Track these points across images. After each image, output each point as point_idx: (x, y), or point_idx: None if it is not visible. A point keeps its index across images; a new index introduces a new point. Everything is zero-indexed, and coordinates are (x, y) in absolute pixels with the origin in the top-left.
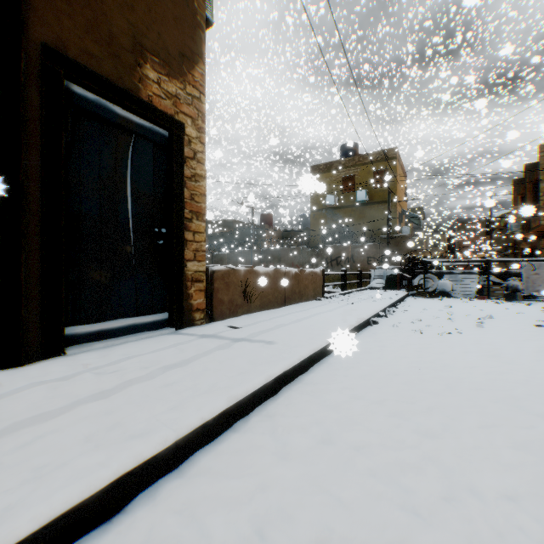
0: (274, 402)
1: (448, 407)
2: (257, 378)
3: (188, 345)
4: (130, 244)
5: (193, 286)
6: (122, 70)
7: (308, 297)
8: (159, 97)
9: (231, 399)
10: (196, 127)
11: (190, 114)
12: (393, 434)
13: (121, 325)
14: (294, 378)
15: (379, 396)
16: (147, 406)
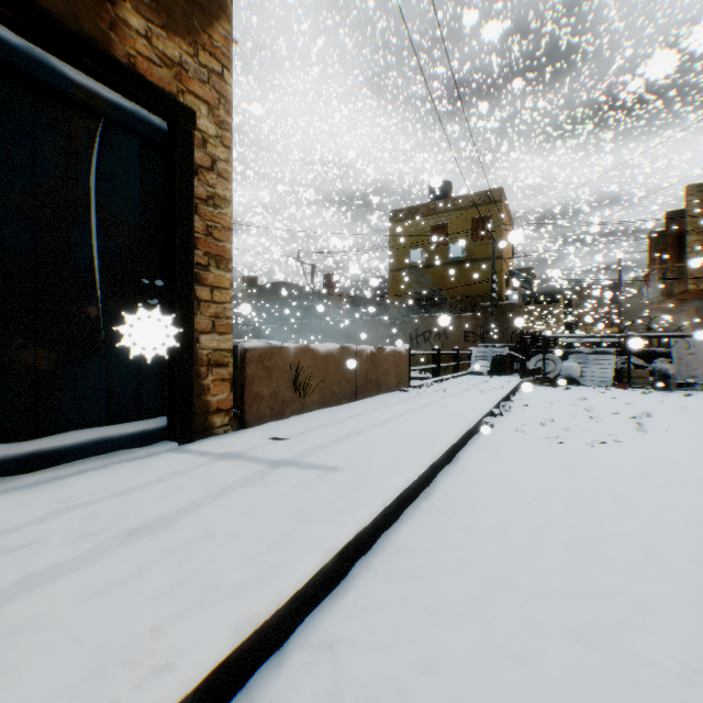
0: (337, 604)
1: (672, 610)
2: (305, 560)
3: (190, 476)
4: (96, 303)
5: (210, 374)
6: (78, 2)
7: (390, 386)
8: (149, 61)
9: (242, 629)
10: (216, 121)
11: (206, 98)
12: (594, 701)
13: (77, 442)
14: (374, 540)
15: (535, 582)
16: (32, 669)
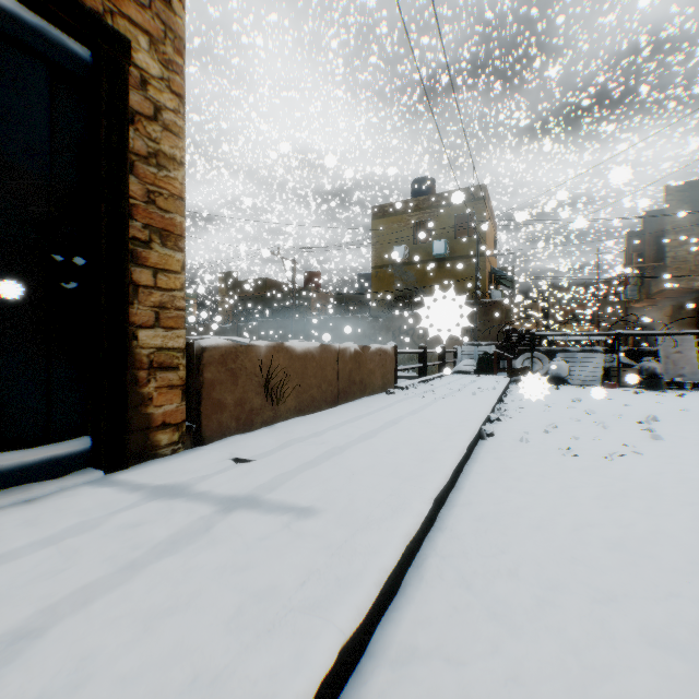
0: None
1: None
2: None
3: (100, 531)
4: None
5: (153, 379)
6: None
7: (375, 388)
8: None
9: None
10: (161, 59)
11: (147, 27)
12: None
13: None
14: (367, 640)
15: None
16: None
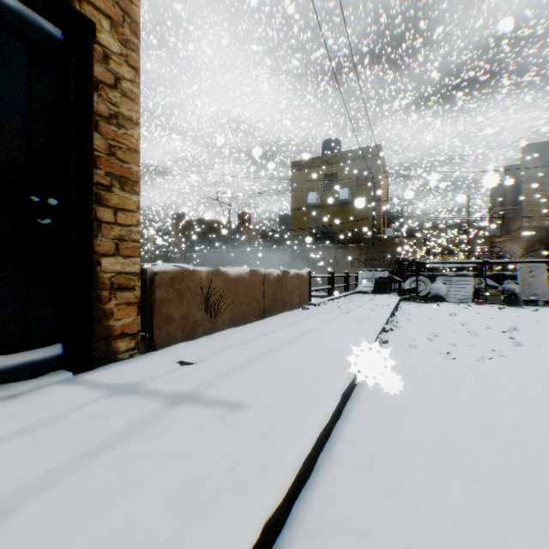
0: None
1: None
2: None
3: (67, 423)
4: None
5: (114, 298)
6: None
7: (293, 305)
8: None
9: None
10: (120, 39)
11: (108, 13)
12: None
13: None
14: (286, 515)
15: None
16: None
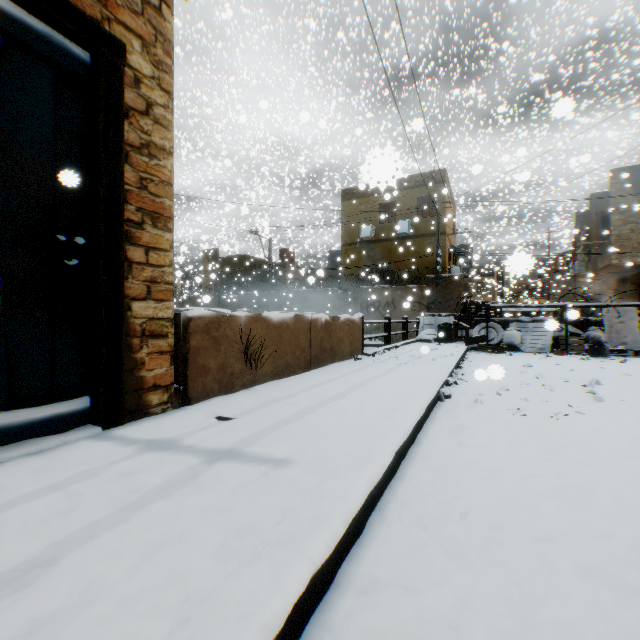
0: None
1: None
2: None
3: (101, 479)
4: None
5: (145, 346)
6: None
7: (344, 354)
8: None
9: None
10: (152, 60)
11: (139, 32)
12: None
13: None
14: (335, 572)
15: None
16: None
